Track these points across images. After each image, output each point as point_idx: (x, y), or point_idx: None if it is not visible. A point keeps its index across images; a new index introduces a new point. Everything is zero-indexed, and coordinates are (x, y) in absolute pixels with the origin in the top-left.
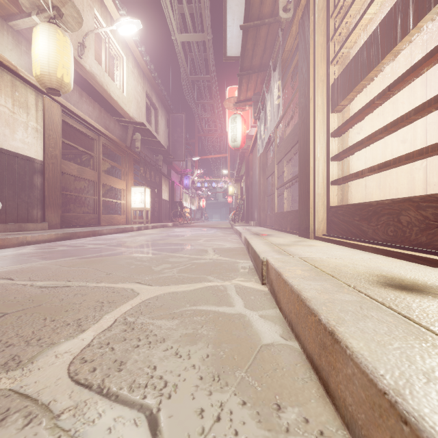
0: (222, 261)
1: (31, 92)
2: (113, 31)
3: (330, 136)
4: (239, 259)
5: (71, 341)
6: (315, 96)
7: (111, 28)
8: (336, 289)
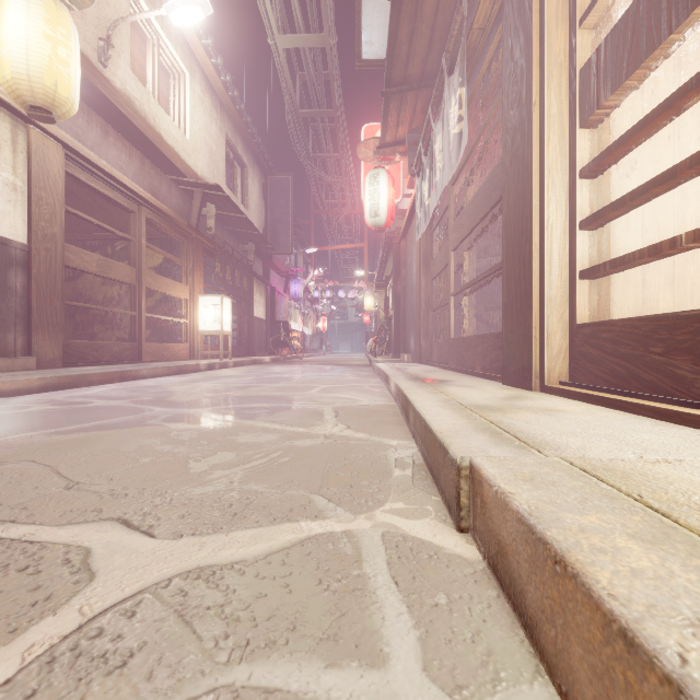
0: (352, 441)
1: (2, 116)
2: (167, 26)
3: (577, 177)
4: (387, 437)
5: None
6: (545, 97)
7: (157, 13)
8: None
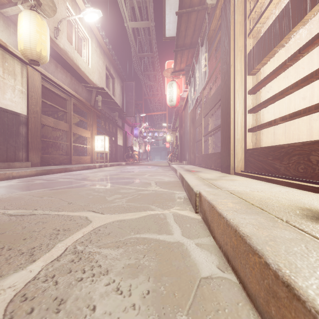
0: (162, 192)
1: (17, 63)
2: (81, 19)
3: (247, 94)
4: (175, 190)
5: (19, 273)
6: (235, 63)
7: (79, 16)
8: (271, 224)
